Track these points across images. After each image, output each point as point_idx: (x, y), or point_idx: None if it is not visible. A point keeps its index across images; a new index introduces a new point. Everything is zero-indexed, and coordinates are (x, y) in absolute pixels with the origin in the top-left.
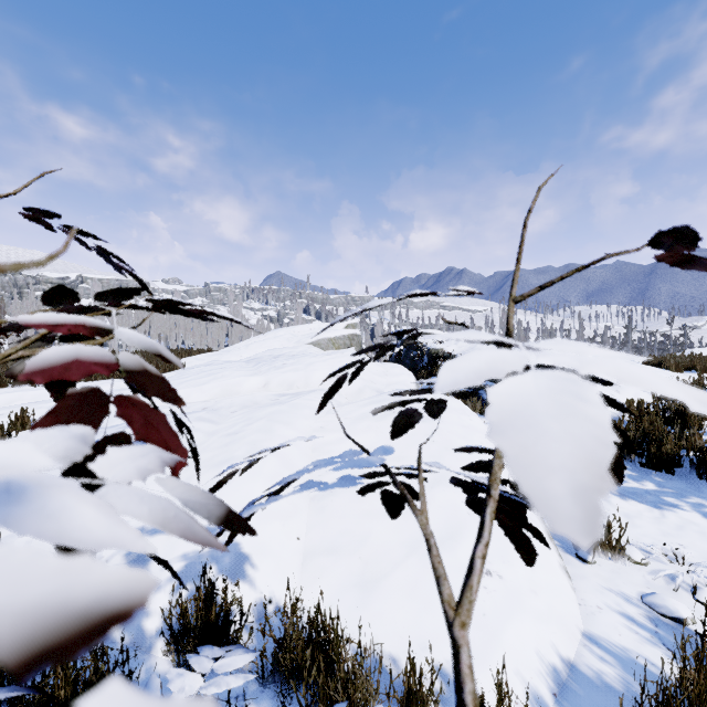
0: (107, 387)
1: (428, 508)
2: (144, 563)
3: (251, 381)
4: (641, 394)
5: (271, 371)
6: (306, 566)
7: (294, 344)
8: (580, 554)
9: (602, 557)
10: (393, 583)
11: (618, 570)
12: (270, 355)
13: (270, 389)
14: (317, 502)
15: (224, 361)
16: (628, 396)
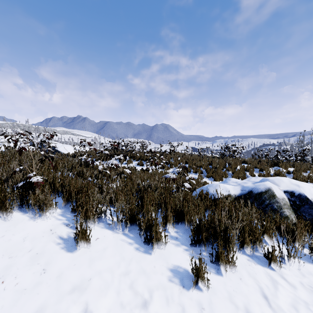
0: None
1: None
2: None
3: None
4: None
5: None
6: None
7: None
8: None
9: None
10: None
11: None
12: None
13: None
14: None
15: None
16: None
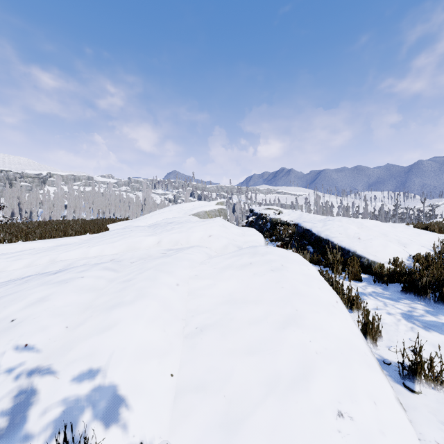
0: (51, 243)
1: (281, 348)
2: (26, 408)
3: (148, 240)
4: (421, 249)
5: (163, 233)
6: (177, 403)
7: (182, 215)
8: (407, 384)
9: (426, 386)
10: (254, 425)
11: (442, 400)
12: (165, 222)
13: (161, 245)
14: (189, 339)
15: (135, 226)
16: (412, 250)
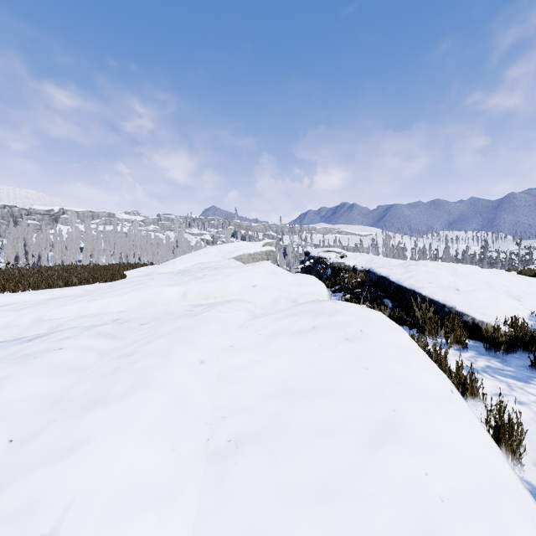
0: (44, 296)
1: (378, 489)
2: None
3: (170, 291)
4: None
5: (190, 282)
6: None
7: (220, 258)
8: None
9: None
10: None
11: None
12: (198, 267)
13: (188, 299)
14: (216, 464)
15: (159, 273)
16: (529, 305)
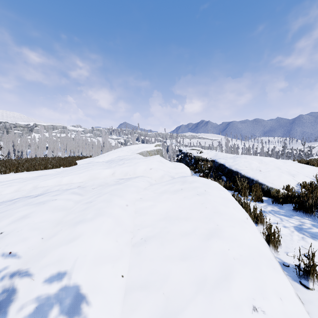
0: (34, 174)
1: (207, 255)
2: (7, 304)
3: (105, 172)
4: (306, 178)
5: (116, 166)
6: (126, 299)
7: (130, 153)
8: (303, 282)
9: (317, 284)
10: None
11: None
12: (118, 158)
13: (115, 176)
14: (136, 248)
15: (96, 162)
16: (299, 179)
